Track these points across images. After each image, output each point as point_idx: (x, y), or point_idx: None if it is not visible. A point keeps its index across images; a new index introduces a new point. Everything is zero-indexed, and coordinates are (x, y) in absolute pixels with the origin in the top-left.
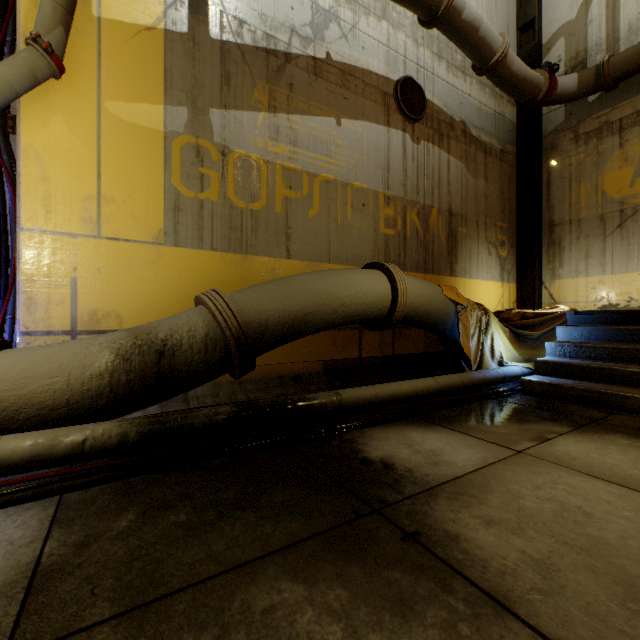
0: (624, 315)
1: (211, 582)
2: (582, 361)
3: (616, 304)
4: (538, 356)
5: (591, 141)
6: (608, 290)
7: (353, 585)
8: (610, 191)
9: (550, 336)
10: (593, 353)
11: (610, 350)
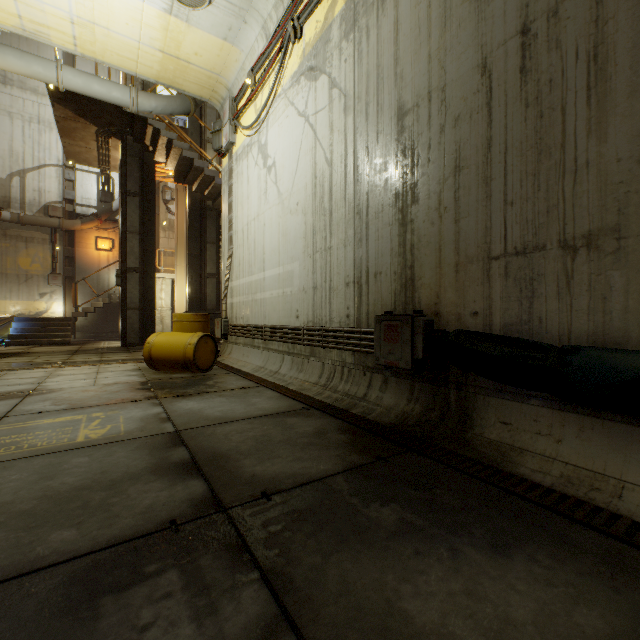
0: (37, 318)
1: (13, 355)
2: (26, 333)
3: (25, 313)
4: (1, 335)
5: (14, 240)
6: (22, 307)
7: (30, 353)
8: (23, 265)
9: (5, 327)
10: (29, 331)
11: (35, 329)
